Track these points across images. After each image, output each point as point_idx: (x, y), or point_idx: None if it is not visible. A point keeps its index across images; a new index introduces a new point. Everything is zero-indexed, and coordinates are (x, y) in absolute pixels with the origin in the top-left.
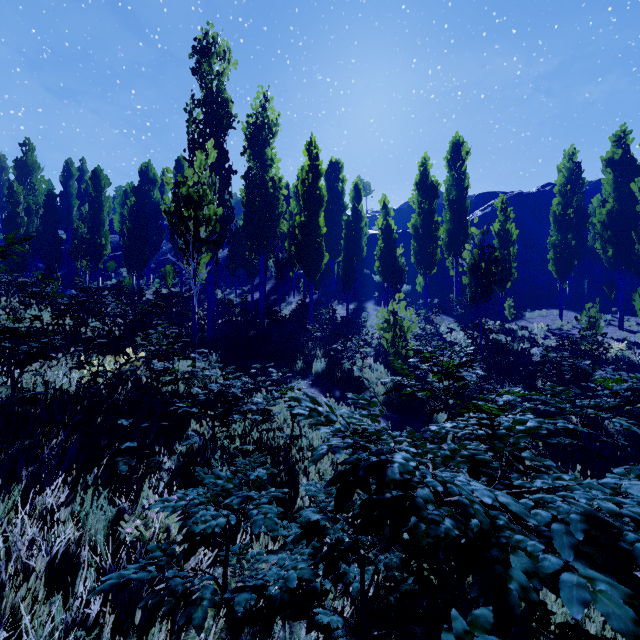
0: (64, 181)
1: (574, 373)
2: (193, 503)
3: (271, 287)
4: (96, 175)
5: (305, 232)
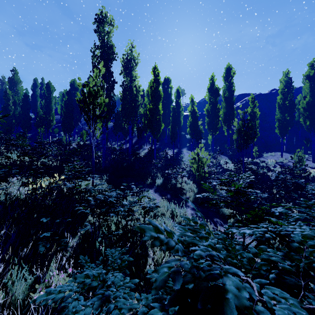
0: (33, 89)
1: (295, 186)
2: (68, 296)
3: (135, 141)
4: (48, 85)
5: (152, 113)
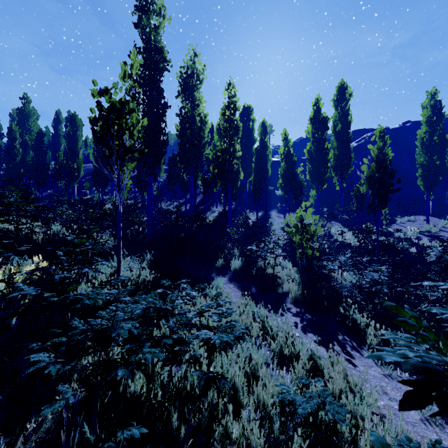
0: (55, 126)
1: None
2: None
3: (200, 200)
4: (73, 119)
5: (225, 154)
